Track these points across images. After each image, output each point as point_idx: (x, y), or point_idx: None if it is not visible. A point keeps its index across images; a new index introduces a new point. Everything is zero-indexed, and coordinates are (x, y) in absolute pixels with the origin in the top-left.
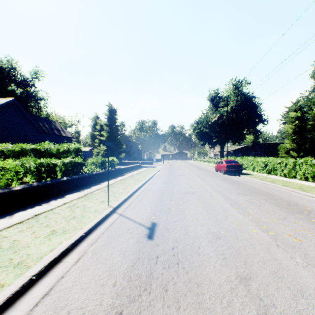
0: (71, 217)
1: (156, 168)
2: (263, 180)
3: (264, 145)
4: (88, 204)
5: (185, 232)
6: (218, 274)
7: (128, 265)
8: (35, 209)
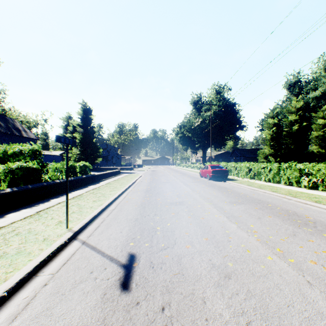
0: None
1: (137, 174)
2: (250, 186)
3: (243, 150)
4: (37, 228)
5: (178, 269)
6: None
7: None
8: None
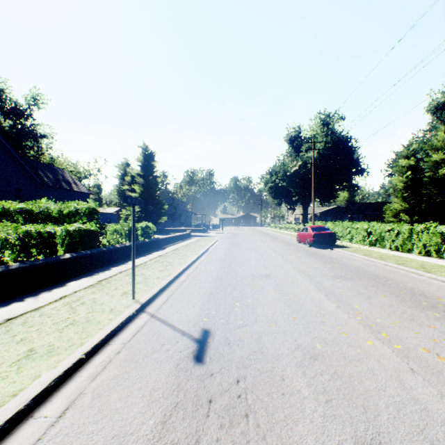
0: (68, 322)
1: (212, 238)
2: (366, 256)
3: (363, 205)
4: (101, 298)
5: (257, 347)
6: (321, 438)
7: (155, 421)
8: (10, 309)
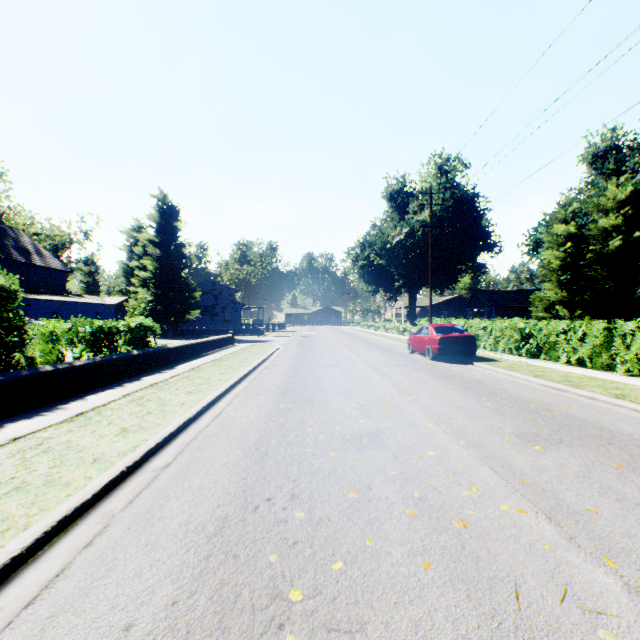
0: None
1: (269, 345)
2: (543, 379)
3: (496, 294)
4: None
5: None
6: None
7: None
8: None
